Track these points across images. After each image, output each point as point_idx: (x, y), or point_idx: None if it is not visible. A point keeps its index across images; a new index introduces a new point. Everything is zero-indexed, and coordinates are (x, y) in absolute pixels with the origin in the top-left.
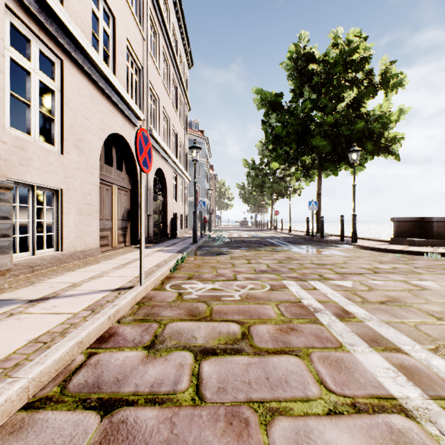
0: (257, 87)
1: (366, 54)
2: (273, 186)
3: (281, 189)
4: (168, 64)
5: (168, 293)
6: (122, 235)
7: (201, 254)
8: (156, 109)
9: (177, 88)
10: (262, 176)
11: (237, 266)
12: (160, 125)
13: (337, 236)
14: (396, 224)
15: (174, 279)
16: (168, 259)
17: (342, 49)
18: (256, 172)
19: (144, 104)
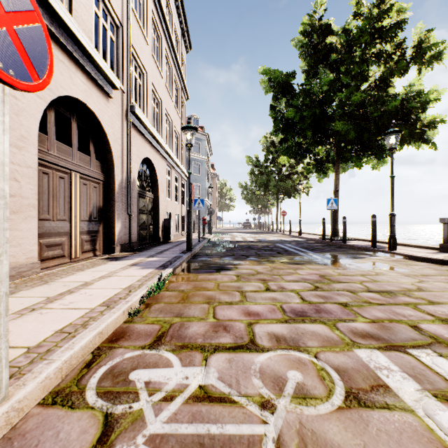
0: (265, 67)
1: (400, 18)
2: (279, 185)
3: (288, 188)
4: (160, 37)
5: (73, 427)
6: (90, 241)
7: (194, 270)
8: (143, 85)
9: (172, 69)
10: (267, 173)
11: (250, 298)
12: (149, 106)
13: (359, 240)
14: (447, 227)
15: (125, 341)
16: (137, 284)
17: (369, 14)
18: (260, 169)
19: (123, 72)
